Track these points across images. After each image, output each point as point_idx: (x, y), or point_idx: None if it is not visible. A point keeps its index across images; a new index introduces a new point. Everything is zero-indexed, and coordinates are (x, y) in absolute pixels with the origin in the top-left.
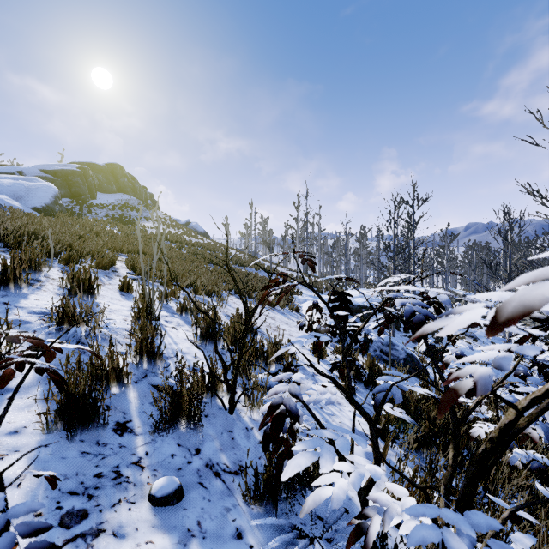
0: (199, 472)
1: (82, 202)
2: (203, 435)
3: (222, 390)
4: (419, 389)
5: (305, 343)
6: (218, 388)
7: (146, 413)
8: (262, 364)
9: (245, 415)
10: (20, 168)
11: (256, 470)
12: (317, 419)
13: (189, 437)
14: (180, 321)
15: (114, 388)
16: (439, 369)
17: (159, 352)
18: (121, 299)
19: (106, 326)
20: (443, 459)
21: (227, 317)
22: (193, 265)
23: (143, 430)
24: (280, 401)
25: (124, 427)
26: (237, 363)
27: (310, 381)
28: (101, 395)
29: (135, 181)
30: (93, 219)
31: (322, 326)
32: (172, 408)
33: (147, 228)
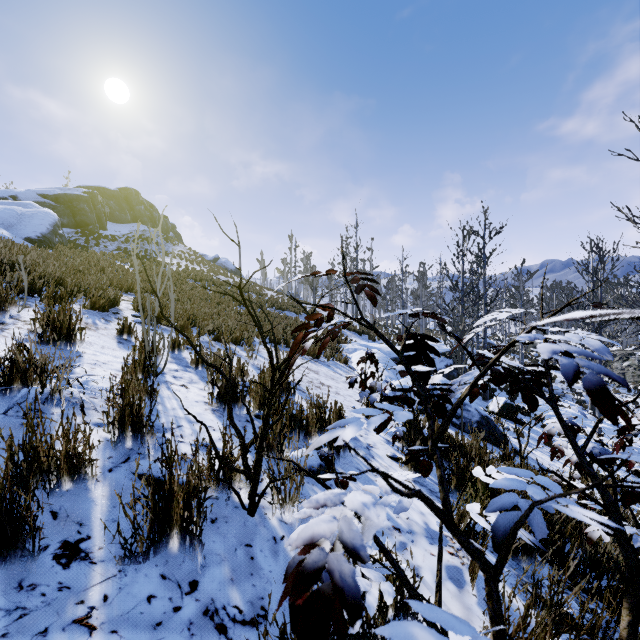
0: (191, 627)
1: (89, 232)
2: (203, 559)
3: (240, 479)
4: (581, 511)
5: (368, 425)
6: (233, 476)
7: (108, 529)
8: (301, 434)
9: (273, 516)
10: (14, 192)
11: (283, 630)
12: (386, 551)
13: (181, 560)
14: (194, 376)
15: (71, 481)
16: (587, 462)
17: (156, 421)
18: (116, 348)
19: (81, 385)
20: (548, 566)
21: (258, 371)
22: (219, 307)
23: (107, 553)
24: (319, 559)
25: (75, 550)
26: (259, 442)
27: (381, 509)
28: (38, 498)
29: (153, 209)
30: (100, 252)
31: (392, 390)
32: (155, 517)
33: (167, 264)
